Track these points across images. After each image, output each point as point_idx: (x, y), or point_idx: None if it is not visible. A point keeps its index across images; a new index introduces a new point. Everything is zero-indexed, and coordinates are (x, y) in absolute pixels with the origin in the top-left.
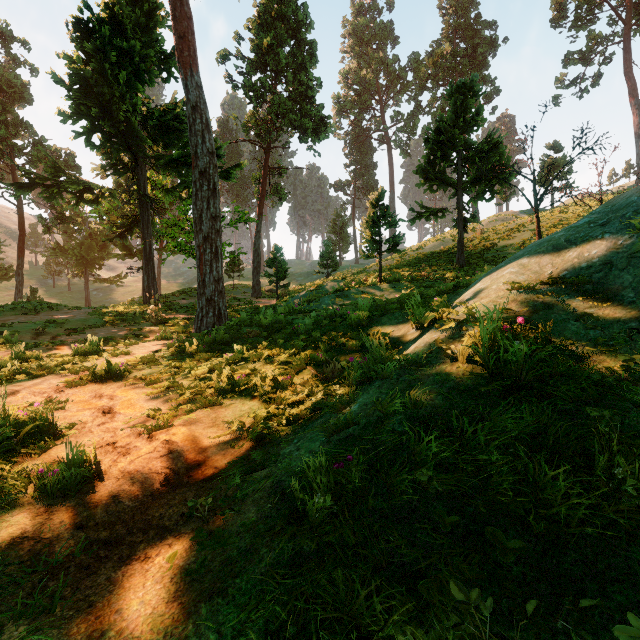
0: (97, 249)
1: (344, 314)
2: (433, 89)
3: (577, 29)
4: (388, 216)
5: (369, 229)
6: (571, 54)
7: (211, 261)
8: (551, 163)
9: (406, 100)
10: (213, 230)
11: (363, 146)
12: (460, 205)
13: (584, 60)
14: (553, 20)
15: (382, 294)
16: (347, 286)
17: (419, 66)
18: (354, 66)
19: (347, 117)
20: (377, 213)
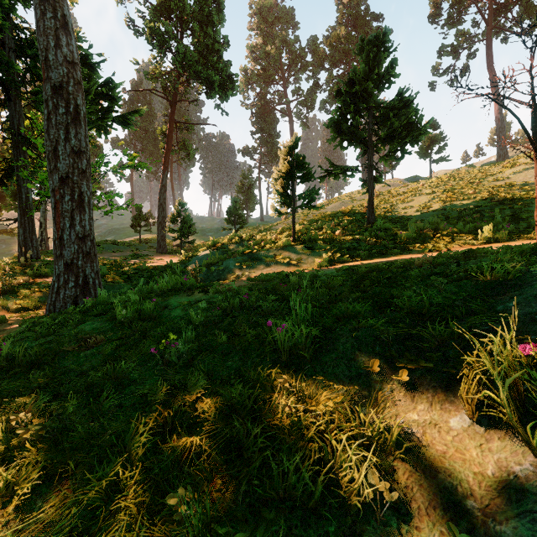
0: None
1: (256, 304)
2: (329, 69)
3: (449, 26)
4: (303, 167)
5: (282, 180)
6: (444, 47)
7: (72, 212)
8: (430, 138)
9: (305, 79)
10: (75, 169)
11: (268, 116)
12: (371, 163)
13: (454, 53)
14: (430, 16)
15: (298, 257)
16: (255, 245)
17: (317, 49)
18: (260, 42)
19: (253, 89)
20: (291, 162)
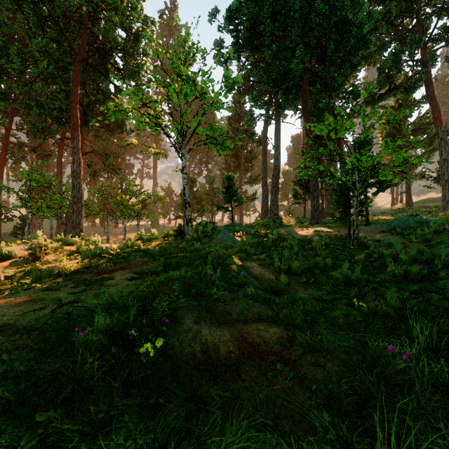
0: None
1: None
2: None
3: None
4: None
5: None
6: None
7: (448, 188)
8: None
9: None
10: (448, 178)
11: None
12: None
13: None
14: None
15: None
16: None
17: None
18: None
19: None
20: None
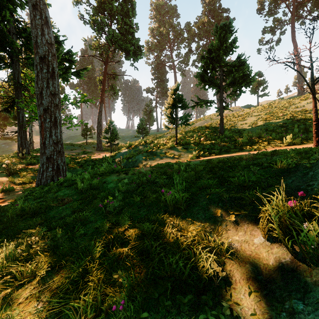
0: (0, 119)
1: (155, 181)
2: (197, 42)
3: (269, 16)
4: (181, 101)
5: (169, 109)
6: (266, 28)
7: (50, 128)
8: (258, 82)
9: (183, 47)
10: (52, 104)
11: (161, 69)
12: (221, 98)
13: (272, 31)
14: (258, 10)
15: (179, 154)
16: (154, 146)
17: (190, 29)
18: (156, 26)
19: (153, 53)
20: (175, 99)
